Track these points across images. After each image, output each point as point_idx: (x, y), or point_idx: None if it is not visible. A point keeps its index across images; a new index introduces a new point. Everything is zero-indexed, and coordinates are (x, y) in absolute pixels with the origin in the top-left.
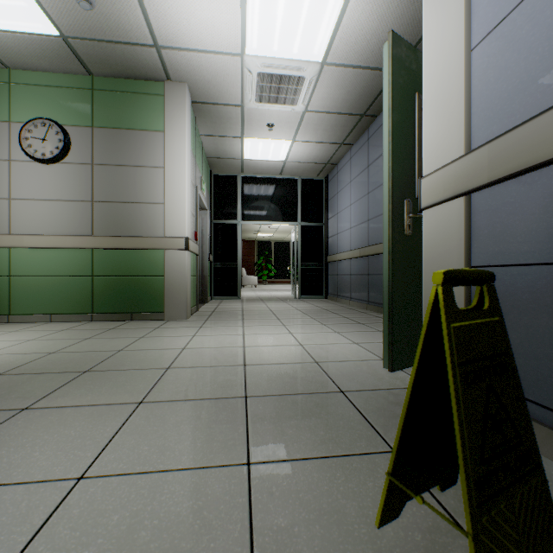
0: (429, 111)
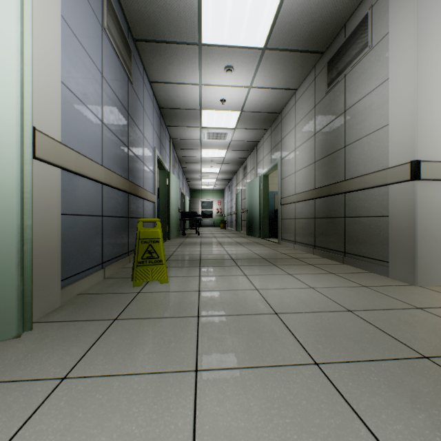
0: (38, 75)
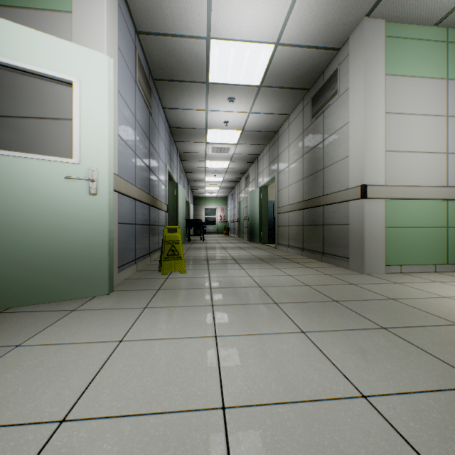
0: None
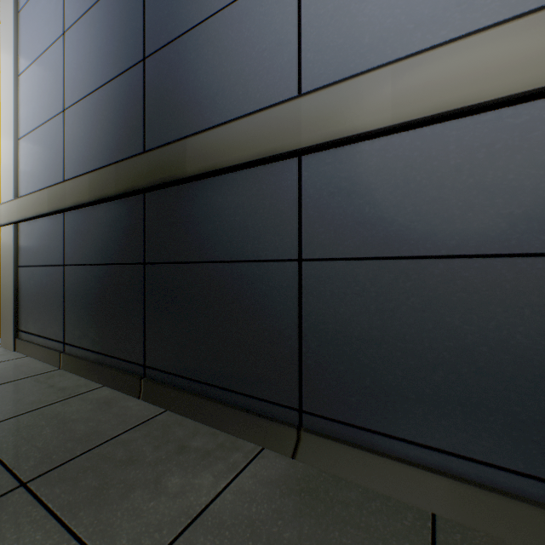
0: (3, 162)
